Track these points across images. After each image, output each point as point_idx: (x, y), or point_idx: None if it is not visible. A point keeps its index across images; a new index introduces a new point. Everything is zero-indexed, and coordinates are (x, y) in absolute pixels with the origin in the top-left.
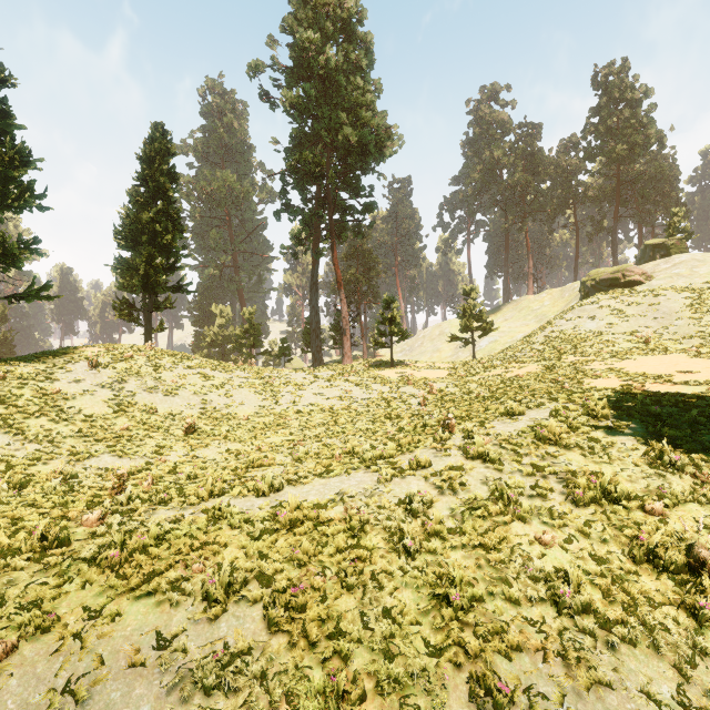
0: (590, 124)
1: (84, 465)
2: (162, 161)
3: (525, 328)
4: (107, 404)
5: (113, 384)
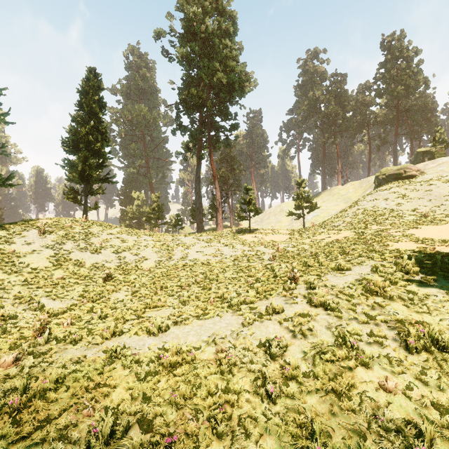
0: (379, 73)
1: (25, 307)
2: (94, 93)
3: (337, 207)
4: (48, 260)
5: (55, 245)
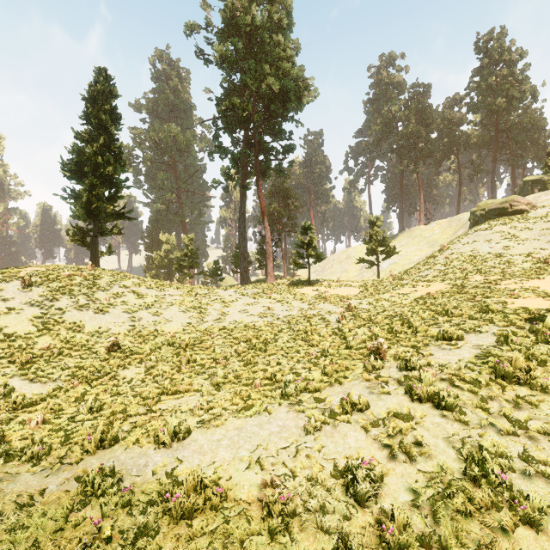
0: (473, 82)
1: None
2: (105, 101)
3: (419, 252)
4: (32, 322)
5: (43, 302)
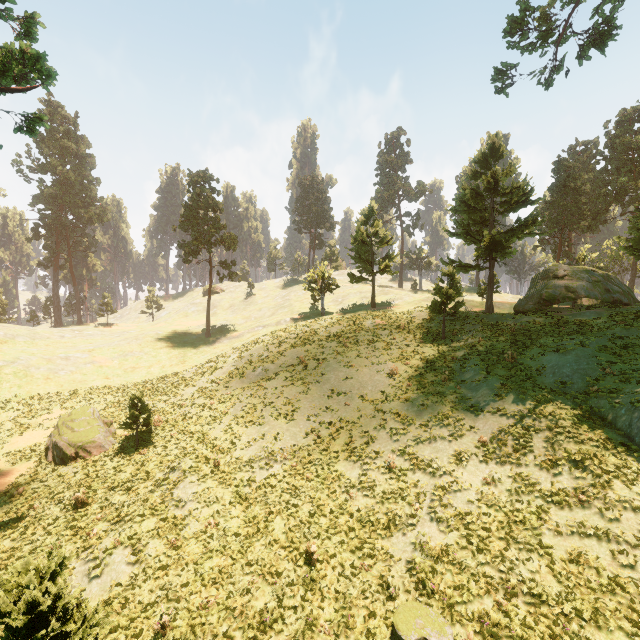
0: None
1: None
2: None
3: None
4: None
5: None
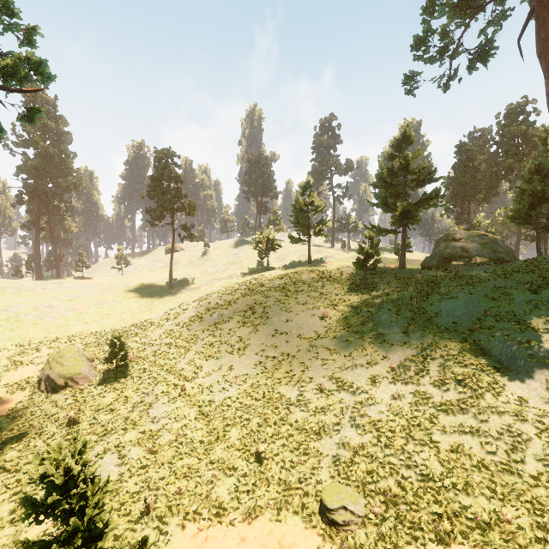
0: None
1: None
2: None
3: None
4: None
5: None
